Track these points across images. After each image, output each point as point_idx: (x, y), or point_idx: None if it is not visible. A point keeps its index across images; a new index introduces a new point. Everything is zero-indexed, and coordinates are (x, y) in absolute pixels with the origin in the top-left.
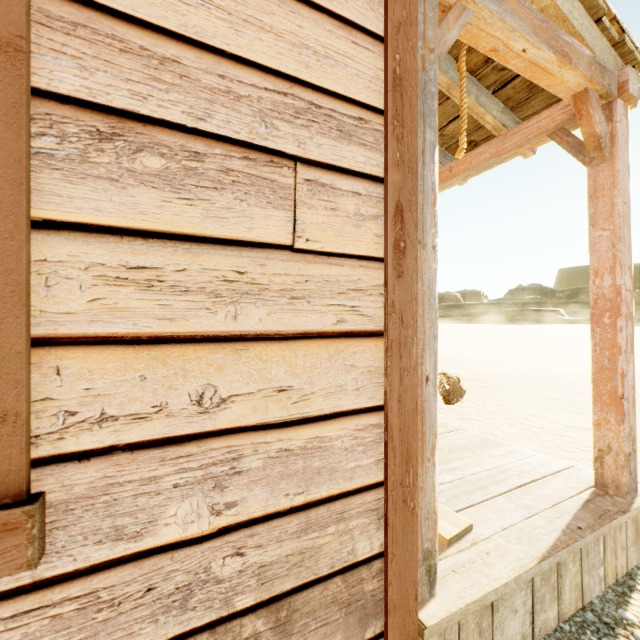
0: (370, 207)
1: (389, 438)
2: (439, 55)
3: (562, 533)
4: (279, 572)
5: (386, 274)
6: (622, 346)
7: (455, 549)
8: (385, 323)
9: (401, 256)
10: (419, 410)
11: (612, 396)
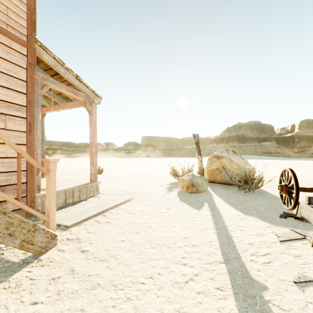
0: (23, 123)
1: (28, 162)
2: (42, 94)
3: (75, 186)
4: (2, 182)
5: (27, 134)
6: (94, 152)
7: None
8: (27, 143)
9: (31, 131)
10: (36, 159)
11: (92, 162)
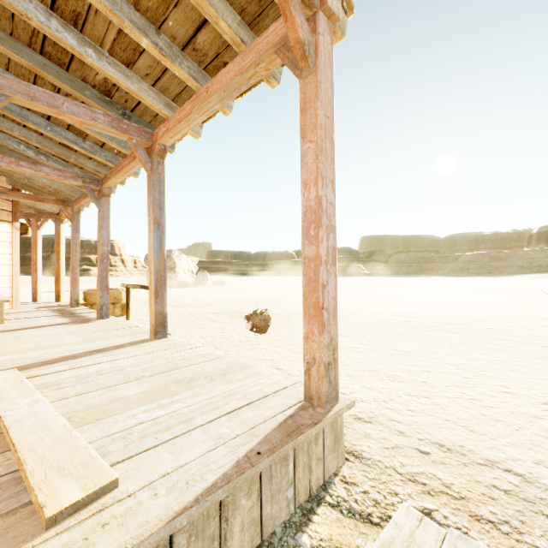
0: None
1: None
2: None
3: (234, 465)
4: None
5: None
6: (323, 256)
7: (57, 530)
8: None
9: None
10: None
11: (316, 307)
